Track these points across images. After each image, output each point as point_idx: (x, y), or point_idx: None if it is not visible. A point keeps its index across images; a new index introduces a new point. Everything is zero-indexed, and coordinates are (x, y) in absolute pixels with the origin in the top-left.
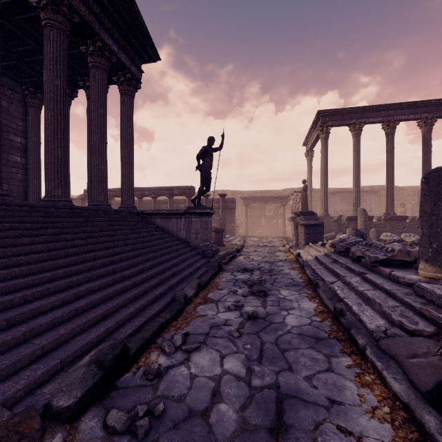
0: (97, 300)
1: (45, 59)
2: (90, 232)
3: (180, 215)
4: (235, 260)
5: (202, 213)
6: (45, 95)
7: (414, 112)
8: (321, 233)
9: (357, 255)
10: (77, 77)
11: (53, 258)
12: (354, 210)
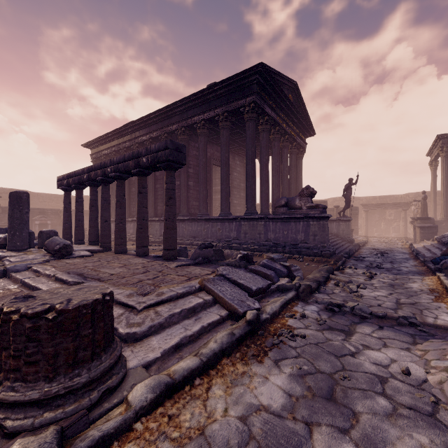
0: (332, 246)
1: (282, 161)
2: None
3: (333, 221)
4: (366, 246)
5: (346, 220)
6: (282, 175)
7: None
8: (435, 233)
9: (443, 242)
10: None
11: None
12: None
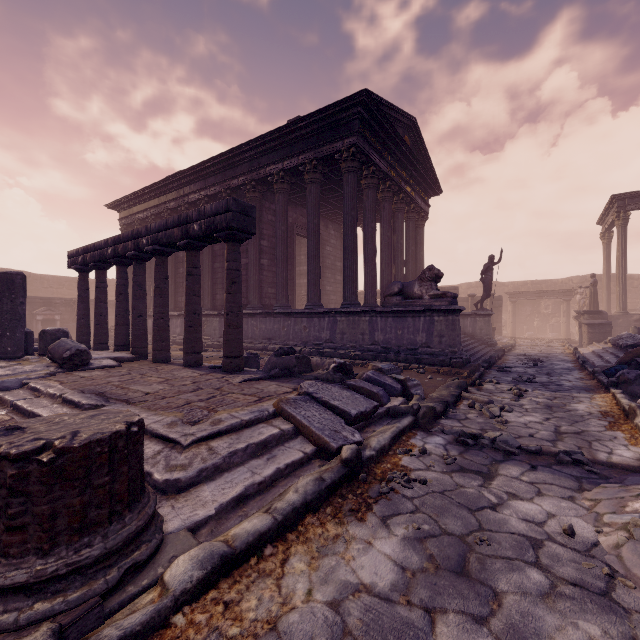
0: (465, 351)
1: (395, 230)
2: None
3: (466, 316)
4: (513, 352)
5: (485, 315)
6: (395, 250)
7: None
8: (608, 333)
9: (620, 345)
10: None
11: None
12: None
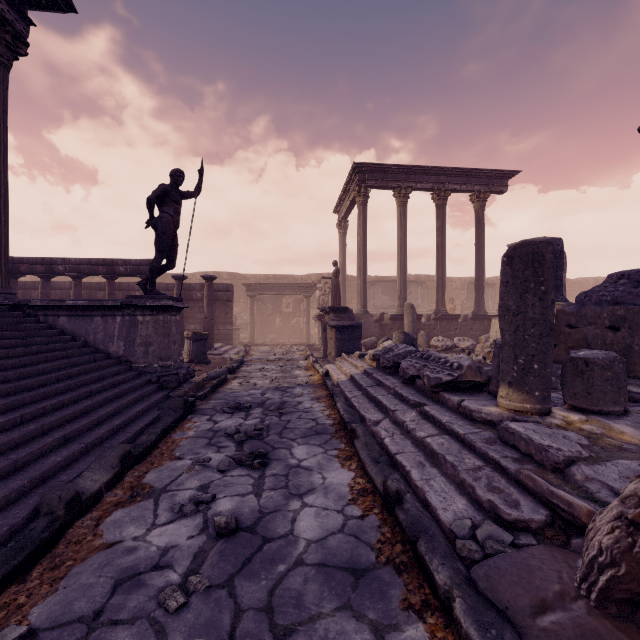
0: None
1: None
2: None
3: (112, 311)
4: (224, 389)
5: (157, 307)
6: None
7: (467, 182)
8: (358, 339)
9: (410, 375)
10: None
11: None
12: (400, 306)
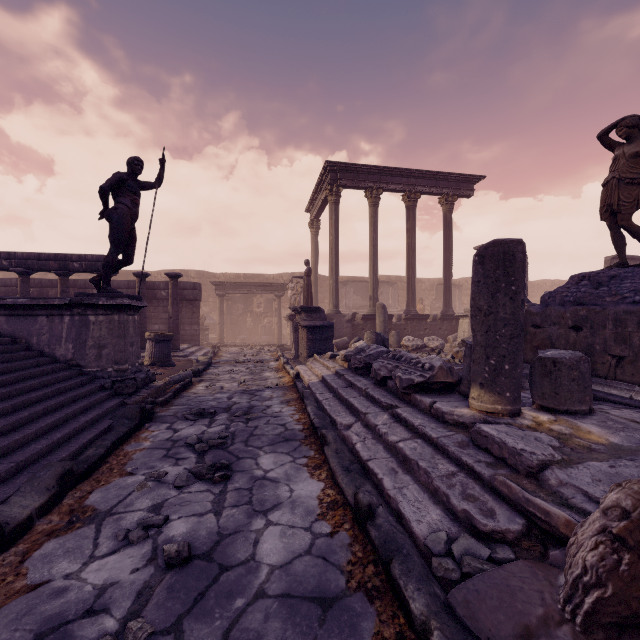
0: None
1: None
2: None
3: (59, 310)
4: (188, 393)
5: (111, 306)
6: None
7: (436, 185)
8: (330, 339)
9: (382, 376)
10: None
11: None
12: (371, 306)
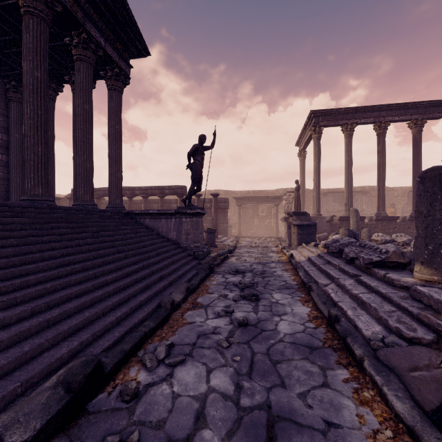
0: (73, 308)
1: (24, 49)
2: (72, 233)
3: (170, 216)
4: (227, 262)
5: (192, 213)
6: (24, 88)
7: (405, 113)
8: (314, 234)
9: (350, 257)
10: (61, 71)
11: (26, 263)
12: (346, 211)
